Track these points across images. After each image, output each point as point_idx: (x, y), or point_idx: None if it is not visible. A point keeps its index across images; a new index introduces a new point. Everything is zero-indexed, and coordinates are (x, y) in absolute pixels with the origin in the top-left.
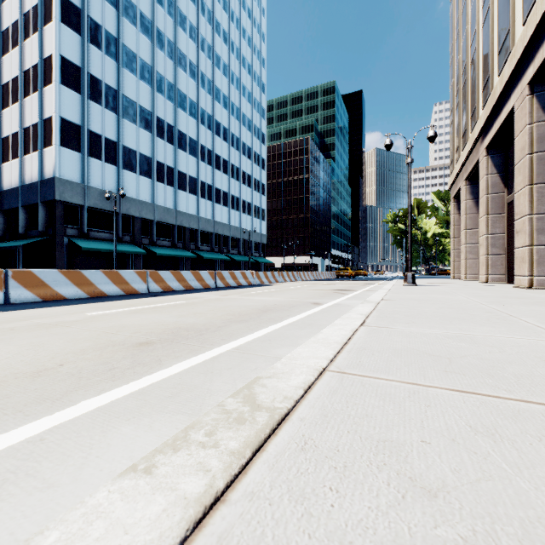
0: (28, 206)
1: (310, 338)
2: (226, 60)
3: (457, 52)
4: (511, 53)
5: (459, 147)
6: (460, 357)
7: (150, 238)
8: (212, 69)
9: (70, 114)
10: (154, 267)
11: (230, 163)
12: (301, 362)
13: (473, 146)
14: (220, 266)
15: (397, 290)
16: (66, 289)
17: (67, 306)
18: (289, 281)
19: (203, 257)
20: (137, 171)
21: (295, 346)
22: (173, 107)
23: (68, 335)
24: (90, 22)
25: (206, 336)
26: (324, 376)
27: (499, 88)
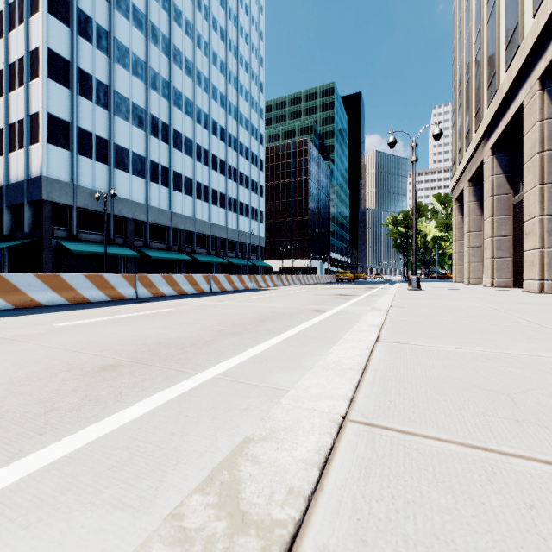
0: (14, 206)
1: (316, 357)
2: (223, 57)
3: (460, 50)
4: (520, 47)
5: (462, 148)
6: (522, 392)
7: (143, 240)
8: (208, 66)
9: (58, 110)
10: (148, 271)
11: (227, 163)
12: (309, 405)
13: (478, 145)
14: (216, 270)
15: (403, 295)
16: (43, 294)
17: (39, 315)
18: (287, 285)
19: (200, 260)
20: (130, 171)
21: (299, 369)
22: (168, 105)
23: (18, 355)
24: (80, 14)
25: (189, 355)
26: (345, 434)
27: (506, 84)
